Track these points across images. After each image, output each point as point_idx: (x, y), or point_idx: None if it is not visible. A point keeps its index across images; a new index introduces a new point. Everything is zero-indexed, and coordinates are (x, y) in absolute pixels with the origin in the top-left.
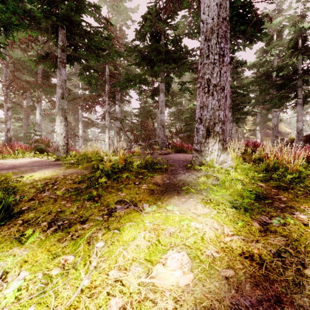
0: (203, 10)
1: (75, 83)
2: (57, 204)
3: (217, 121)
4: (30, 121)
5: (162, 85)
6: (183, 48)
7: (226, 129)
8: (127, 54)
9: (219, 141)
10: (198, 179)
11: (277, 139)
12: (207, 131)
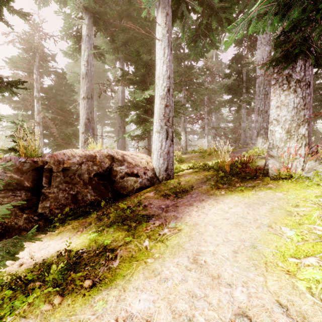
0: (257, 71)
1: None
2: (194, 160)
3: (262, 128)
4: None
5: (243, 104)
6: None
7: None
8: (218, 91)
9: (262, 138)
10: None
11: None
12: (257, 133)
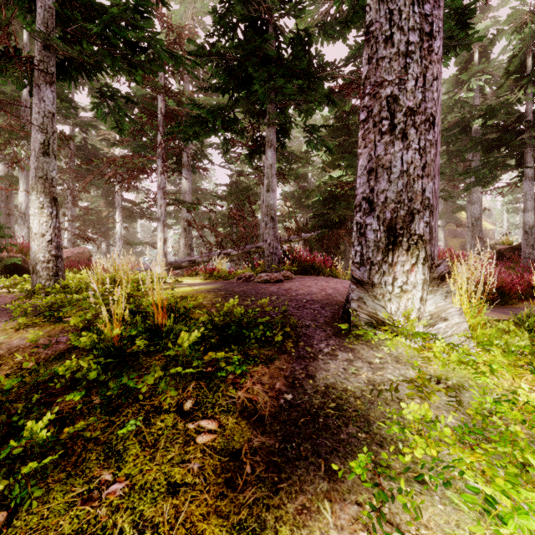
0: None
1: (108, 136)
2: None
3: (420, 206)
4: (13, 207)
5: (270, 133)
6: (313, 58)
7: (435, 227)
8: (193, 60)
9: (425, 260)
10: (382, 385)
11: (480, 244)
12: (388, 233)
